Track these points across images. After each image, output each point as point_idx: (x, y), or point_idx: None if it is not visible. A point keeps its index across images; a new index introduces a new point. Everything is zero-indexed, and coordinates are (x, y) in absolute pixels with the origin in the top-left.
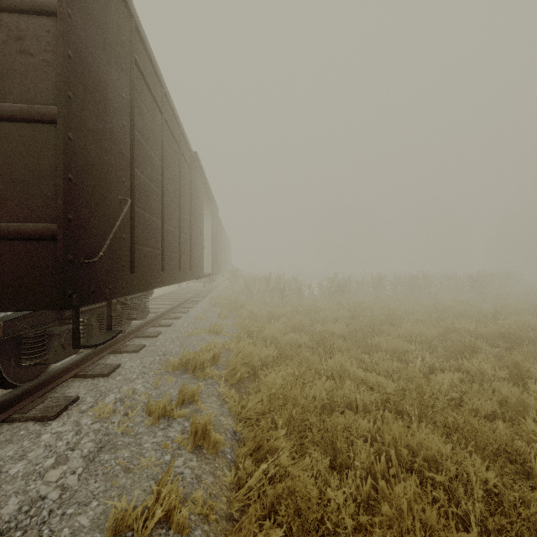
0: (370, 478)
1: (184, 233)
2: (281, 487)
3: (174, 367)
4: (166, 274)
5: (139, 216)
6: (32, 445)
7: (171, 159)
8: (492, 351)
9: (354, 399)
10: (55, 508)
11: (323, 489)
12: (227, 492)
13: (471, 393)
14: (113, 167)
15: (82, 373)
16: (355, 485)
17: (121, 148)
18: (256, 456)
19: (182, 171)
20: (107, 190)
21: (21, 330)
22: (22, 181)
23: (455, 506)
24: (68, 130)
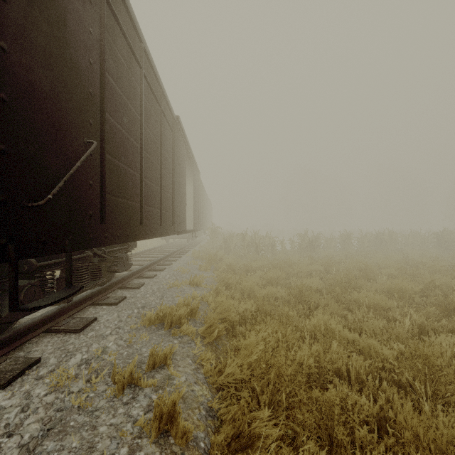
0: None
1: (165, 190)
2: None
3: (151, 321)
4: (146, 228)
5: (112, 164)
6: None
7: (151, 116)
8: None
9: (345, 366)
10: None
11: None
12: None
13: None
14: (76, 104)
15: (55, 328)
16: None
17: (87, 86)
18: (235, 445)
19: (164, 131)
20: (67, 127)
21: None
22: None
23: None
24: None
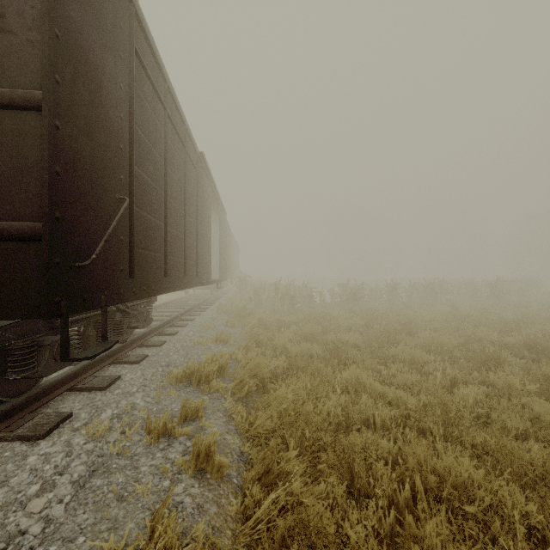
0: (395, 512)
1: (189, 237)
2: (293, 520)
3: (178, 379)
4: (170, 280)
5: (139, 217)
6: (16, 469)
7: (175, 158)
8: (518, 362)
9: (371, 416)
10: (36, 544)
11: (341, 522)
12: (233, 525)
13: (500, 410)
14: (109, 162)
15: (78, 386)
16: (376, 517)
17: (118, 142)
18: (265, 480)
19: (187, 172)
20: (102, 187)
21: (6, 340)
22: (3, 175)
23: (490, 541)
24: (55, 118)
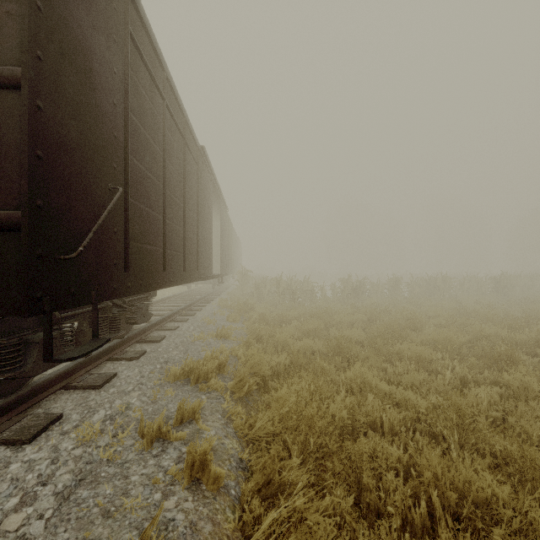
0: (414, 539)
1: (189, 231)
2: None
3: (176, 376)
4: (169, 275)
5: (135, 208)
6: None
7: (175, 150)
8: (530, 360)
9: (379, 419)
10: None
11: None
12: None
13: (519, 414)
14: (101, 150)
15: (72, 384)
16: (390, 539)
17: (111, 129)
18: (265, 491)
19: (187, 165)
20: (93, 175)
21: None
22: None
23: None
24: (36, 97)
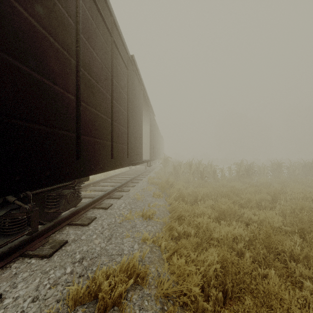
0: None
1: (119, 123)
2: None
3: (78, 299)
4: (88, 163)
5: None
6: None
7: (98, 38)
8: None
9: None
10: None
11: None
12: None
13: None
14: None
15: None
16: None
17: None
18: None
19: (116, 64)
20: None
21: None
22: None
23: None
24: None
